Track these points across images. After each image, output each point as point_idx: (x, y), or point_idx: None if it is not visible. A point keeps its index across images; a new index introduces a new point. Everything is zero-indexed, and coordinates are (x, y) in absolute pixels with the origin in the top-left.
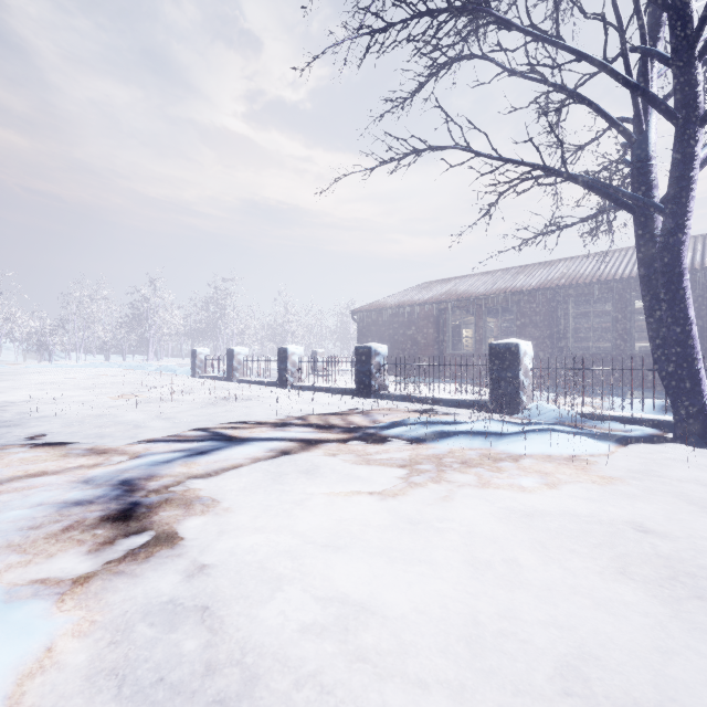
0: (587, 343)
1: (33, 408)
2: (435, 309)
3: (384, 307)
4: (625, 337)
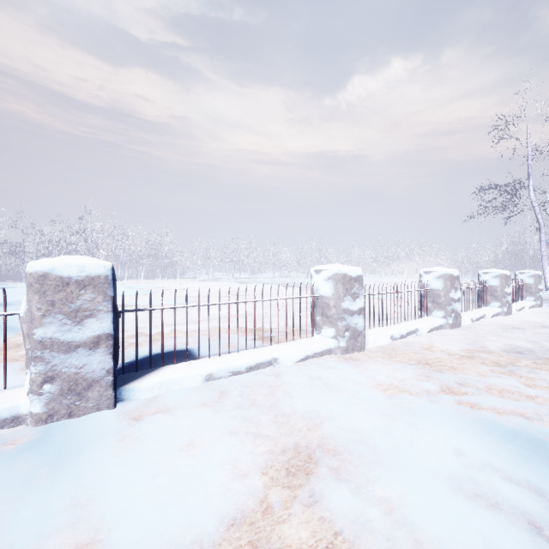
0: None
1: None
2: None
3: None
4: None
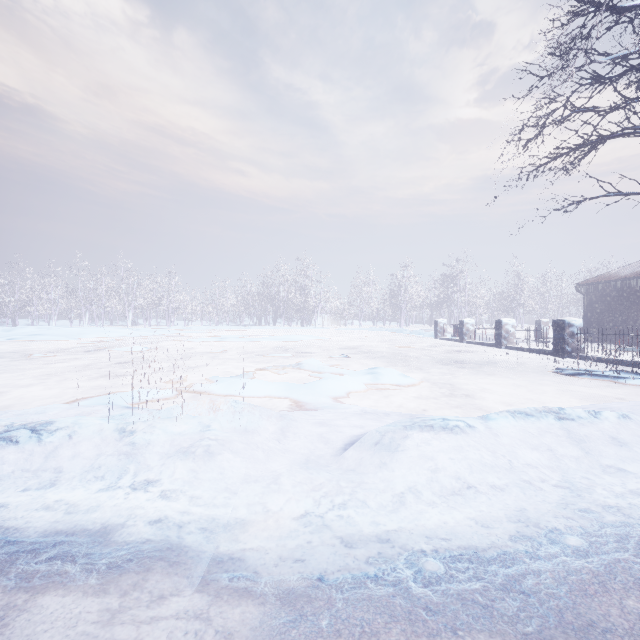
0: None
1: (367, 349)
2: None
3: (613, 279)
4: None
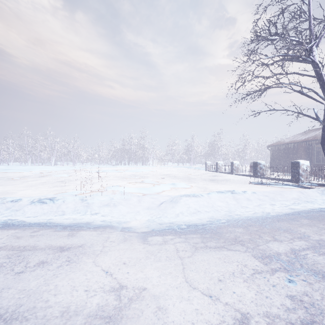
0: None
1: (173, 175)
2: (305, 144)
3: (282, 144)
4: None
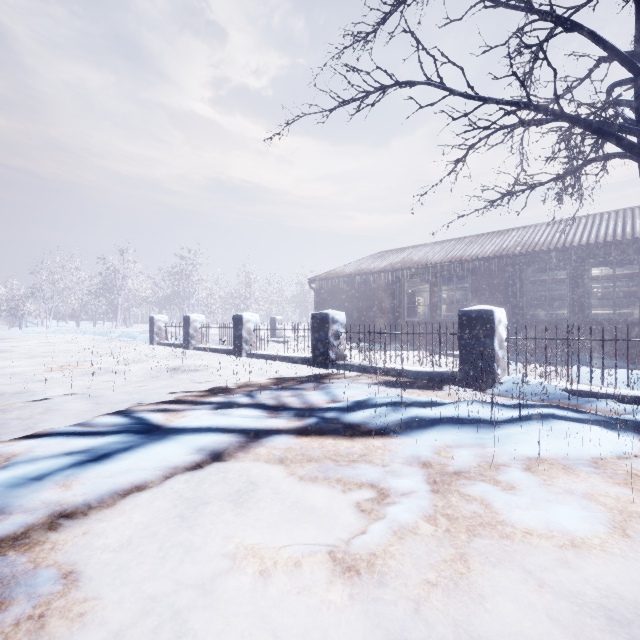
0: (536, 310)
1: None
2: (391, 277)
3: (341, 275)
4: (582, 304)
